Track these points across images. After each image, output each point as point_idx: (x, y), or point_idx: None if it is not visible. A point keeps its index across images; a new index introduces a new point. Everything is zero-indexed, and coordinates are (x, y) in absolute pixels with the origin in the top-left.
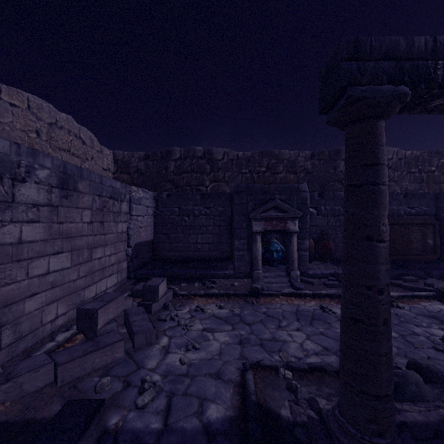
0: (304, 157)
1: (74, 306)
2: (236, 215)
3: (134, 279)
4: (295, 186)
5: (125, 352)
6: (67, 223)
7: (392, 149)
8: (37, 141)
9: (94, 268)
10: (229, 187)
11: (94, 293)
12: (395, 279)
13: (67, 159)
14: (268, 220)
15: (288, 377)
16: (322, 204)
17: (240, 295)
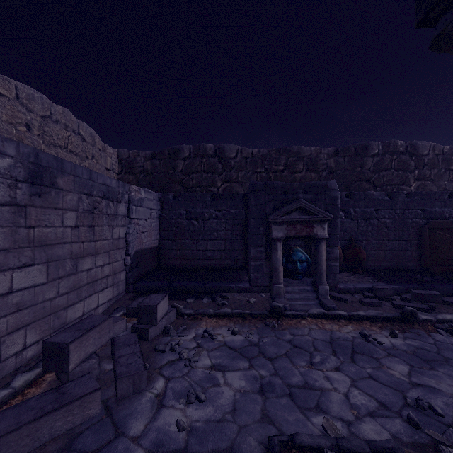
0: (326, 153)
1: (51, 331)
2: (252, 218)
3: (134, 293)
4: (322, 183)
5: (103, 403)
6: (41, 228)
7: (428, 144)
8: (27, 135)
9: (81, 282)
10: (242, 188)
11: (80, 312)
12: (447, 296)
13: (64, 156)
14: (290, 224)
15: None
16: (351, 205)
17: (257, 315)
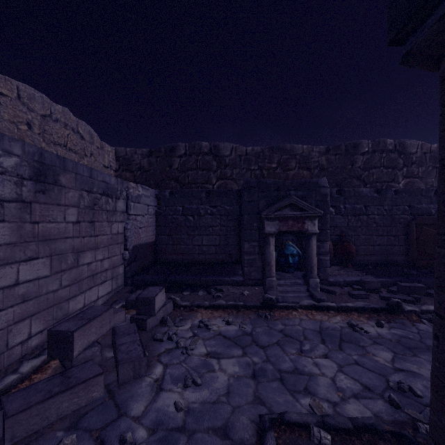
0: (318, 152)
1: (54, 321)
2: (246, 214)
3: (132, 286)
4: (313, 180)
5: (106, 387)
6: (45, 223)
7: (416, 142)
8: (28, 133)
9: (82, 275)
10: (237, 185)
11: (81, 304)
12: (431, 289)
13: (63, 154)
14: (282, 220)
15: (325, 443)
16: (342, 202)
17: (251, 307)
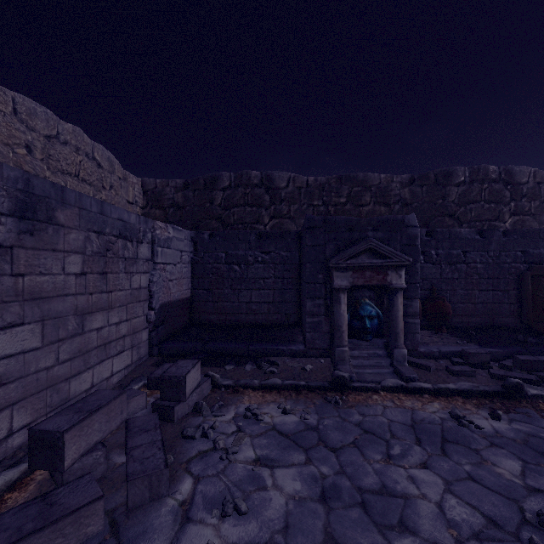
0: (399, 182)
1: (48, 409)
2: (309, 262)
3: (159, 357)
4: (398, 218)
5: (108, 515)
6: (34, 276)
7: (527, 169)
8: (27, 159)
9: (89, 344)
10: (295, 225)
11: (88, 383)
12: None
13: (74, 186)
14: (357, 271)
15: None
16: (433, 246)
17: (316, 388)
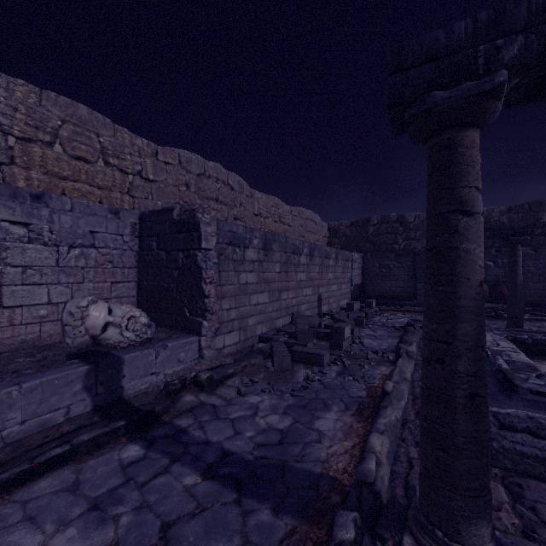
0: (498, 212)
1: (337, 306)
2: (418, 268)
3: None
4: None
5: None
6: (336, 273)
7: None
8: (301, 230)
9: (342, 293)
10: (420, 244)
11: (341, 304)
12: None
13: (310, 236)
14: None
15: None
16: (499, 258)
17: (417, 312)
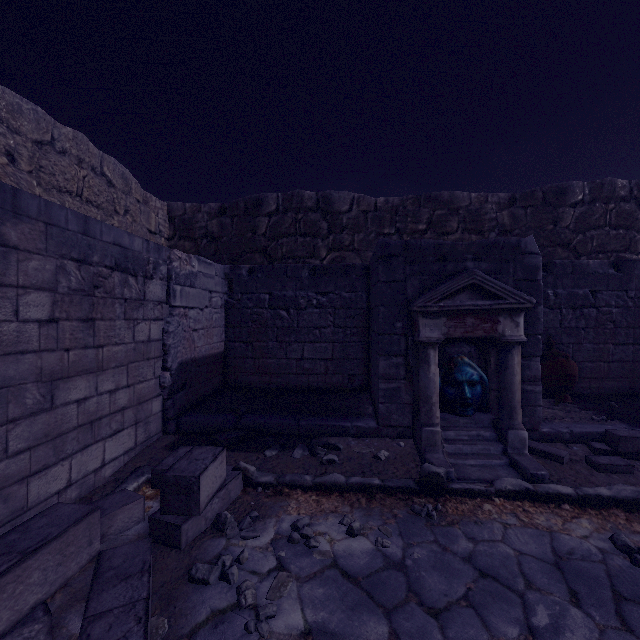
0: (496, 203)
1: None
2: (382, 305)
3: (176, 435)
4: (511, 241)
5: None
6: None
7: None
8: (8, 170)
9: (63, 424)
10: (360, 260)
11: (61, 481)
12: None
13: (75, 208)
14: (454, 317)
15: None
16: (550, 284)
17: (396, 490)
